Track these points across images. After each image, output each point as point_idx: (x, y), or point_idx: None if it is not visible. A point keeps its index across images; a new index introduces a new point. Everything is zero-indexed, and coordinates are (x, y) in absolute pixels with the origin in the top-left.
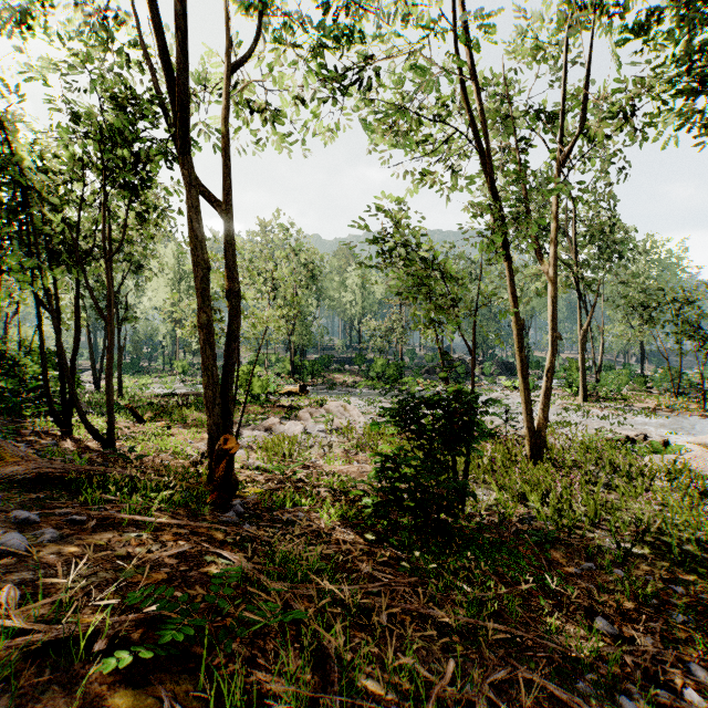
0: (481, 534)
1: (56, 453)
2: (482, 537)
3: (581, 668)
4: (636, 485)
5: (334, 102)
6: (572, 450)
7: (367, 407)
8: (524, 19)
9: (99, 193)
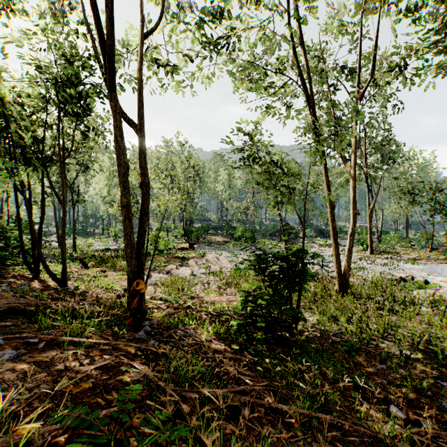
0: (309, 345)
1: (26, 290)
2: (310, 347)
3: (384, 445)
4: (409, 310)
5: (211, 59)
6: (365, 286)
7: (232, 258)
8: (333, 9)
9: (57, 119)
